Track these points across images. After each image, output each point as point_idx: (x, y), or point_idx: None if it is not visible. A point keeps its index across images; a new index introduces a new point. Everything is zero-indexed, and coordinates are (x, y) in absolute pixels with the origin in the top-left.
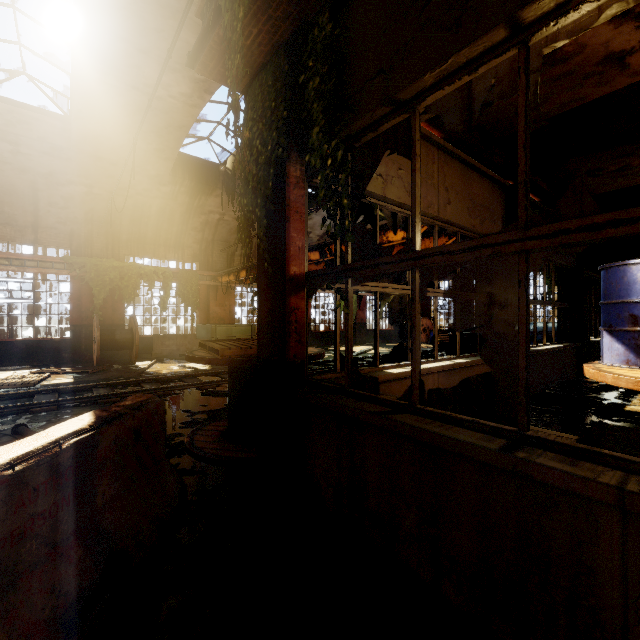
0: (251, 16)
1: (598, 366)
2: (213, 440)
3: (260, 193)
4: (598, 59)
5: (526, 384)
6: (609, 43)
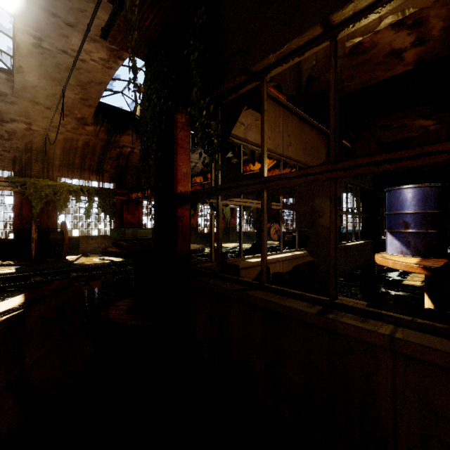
0: (148, 4)
1: (384, 255)
2: (122, 313)
3: (156, 133)
4: (385, 53)
5: (335, 268)
6: (392, 43)
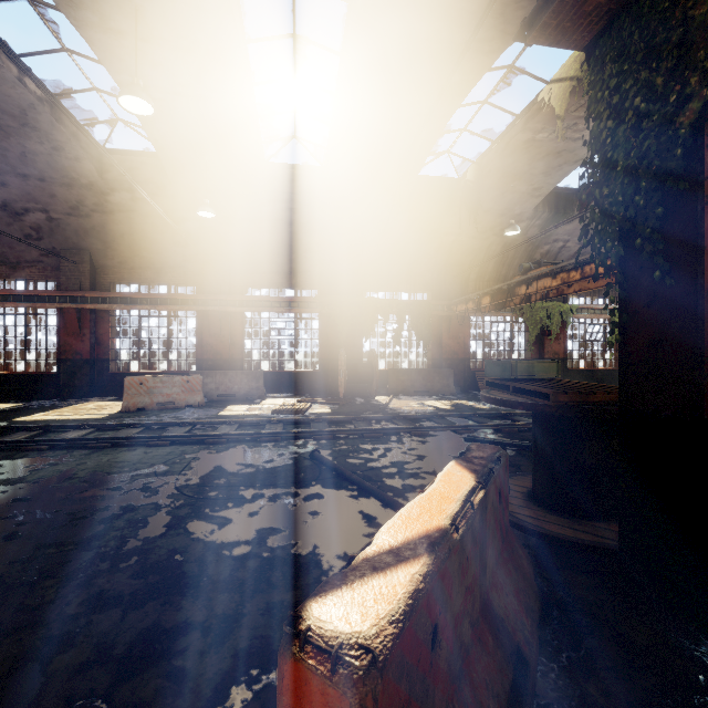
0: None
1: None
2: (519, 503)
3: (647, 171)
4: None
5: None
6: None
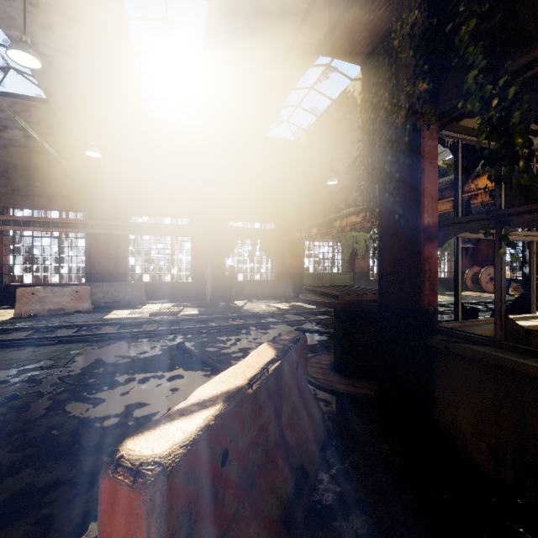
0: None
1: None
2: (323, 372)
3: (391, 150)
4: None
5: None
6: None
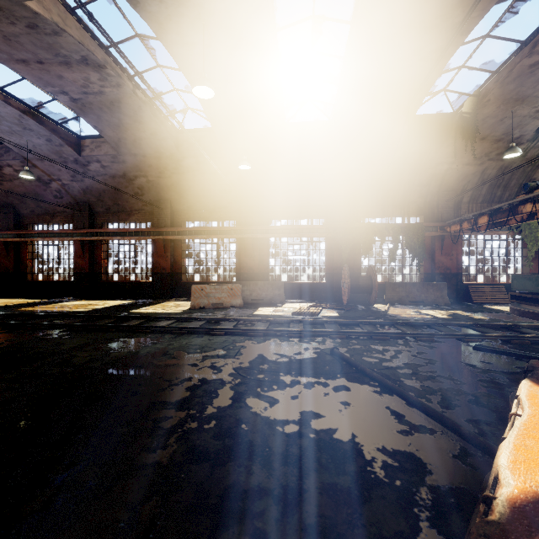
0: None
1: None
2: None
3: None
4: None
5: None
6: None
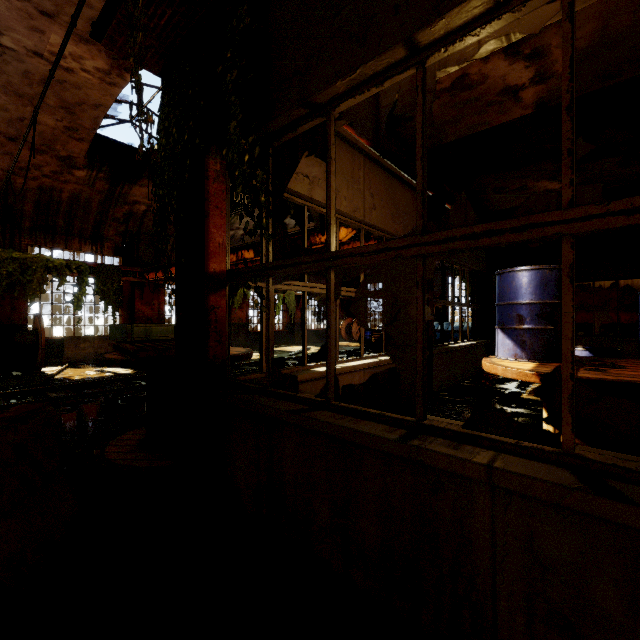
0: None
1: (493, 360)
2: (128, 450)
3: (176, 184)
4: (498, 90)
5: (423, 377)
6: (506, 77)
